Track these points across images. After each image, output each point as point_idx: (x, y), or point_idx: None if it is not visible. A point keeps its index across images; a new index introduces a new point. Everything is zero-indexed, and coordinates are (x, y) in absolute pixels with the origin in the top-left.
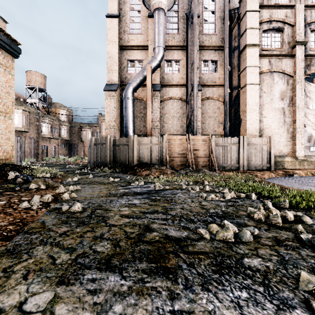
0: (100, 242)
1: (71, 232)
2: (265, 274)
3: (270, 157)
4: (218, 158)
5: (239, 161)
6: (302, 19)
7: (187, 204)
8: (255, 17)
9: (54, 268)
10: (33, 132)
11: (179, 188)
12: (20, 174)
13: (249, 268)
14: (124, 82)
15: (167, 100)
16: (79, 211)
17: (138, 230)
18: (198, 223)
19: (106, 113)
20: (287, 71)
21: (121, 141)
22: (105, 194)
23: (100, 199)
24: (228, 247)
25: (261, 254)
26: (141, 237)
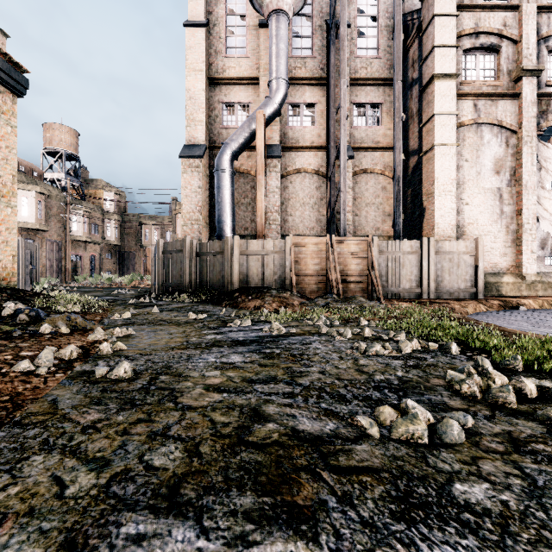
0: (160, 446)
1: (105, 422)
2: (503, 523)
3: (476, 275)
4: (383, 278)
5: (421, 283)
6: (533, 31)
7: (332, 365)
8: (450, 27)
9: (60, 509)
10: (55, 231)
11: (316, 333)
12: (25, 307)
13: (467, 508)
14: (216, 142)
15: (293, 174)
16: (128, 378)
17: (238, 417)
18: (355, 403)
19: (184, 197)
20: (506, 122)
21: (210, 246)
22: (178, 343)
23: (169, 354)
24: (417, 457)
25: (487, 473)
26: (242, 434)
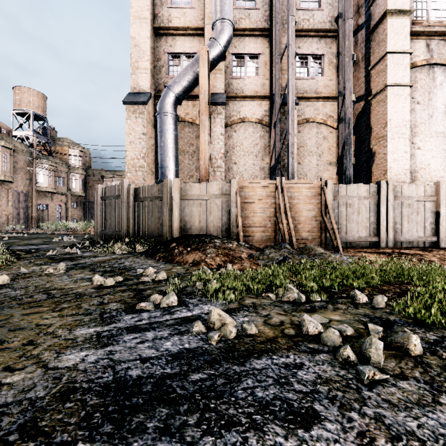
0: None
1: None
2: None
3: (438, 222)
4: (338, 225)
5: (379, 231)
6: None
7: None
8: None
9: None
10: (22, 182)
11: (298, 336)
12: None
13: None
14: (161, 92)
15: (237, 123)
16: None
17: None
18: None
19: (128, 144)
20: None
21: (149, 190)
22: None
23: None
24: None
25: None
26: None
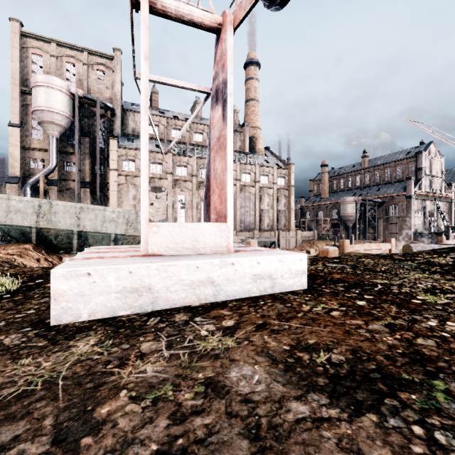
0: None
1: None
2: None
3: None
4: None
5: None
6: None
7: None
8: (115, 154)
9: None
10: None
11: None
12: None
13: None
14: (26, 174)
15: (66, 190)
16: None
17: None
18: None
19: None
20: (136, 184)
21: None
22: None
23: None
24: None
25: None
26: None
